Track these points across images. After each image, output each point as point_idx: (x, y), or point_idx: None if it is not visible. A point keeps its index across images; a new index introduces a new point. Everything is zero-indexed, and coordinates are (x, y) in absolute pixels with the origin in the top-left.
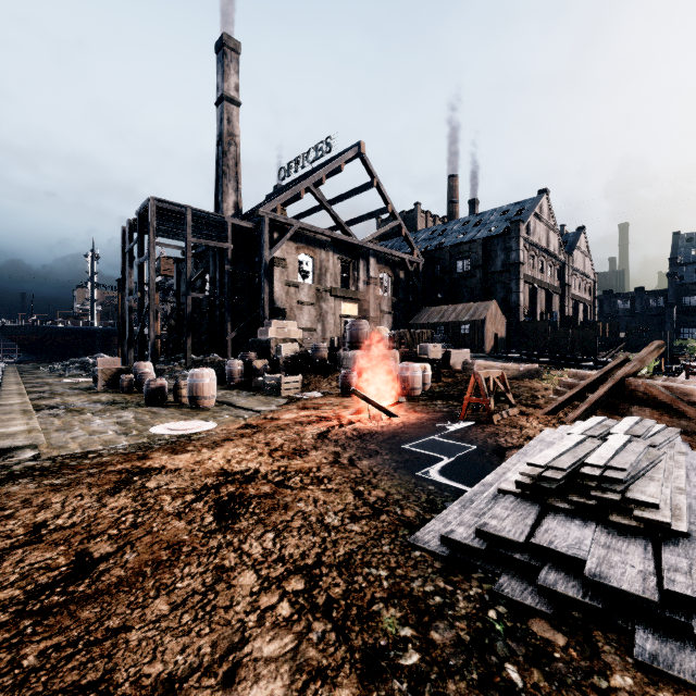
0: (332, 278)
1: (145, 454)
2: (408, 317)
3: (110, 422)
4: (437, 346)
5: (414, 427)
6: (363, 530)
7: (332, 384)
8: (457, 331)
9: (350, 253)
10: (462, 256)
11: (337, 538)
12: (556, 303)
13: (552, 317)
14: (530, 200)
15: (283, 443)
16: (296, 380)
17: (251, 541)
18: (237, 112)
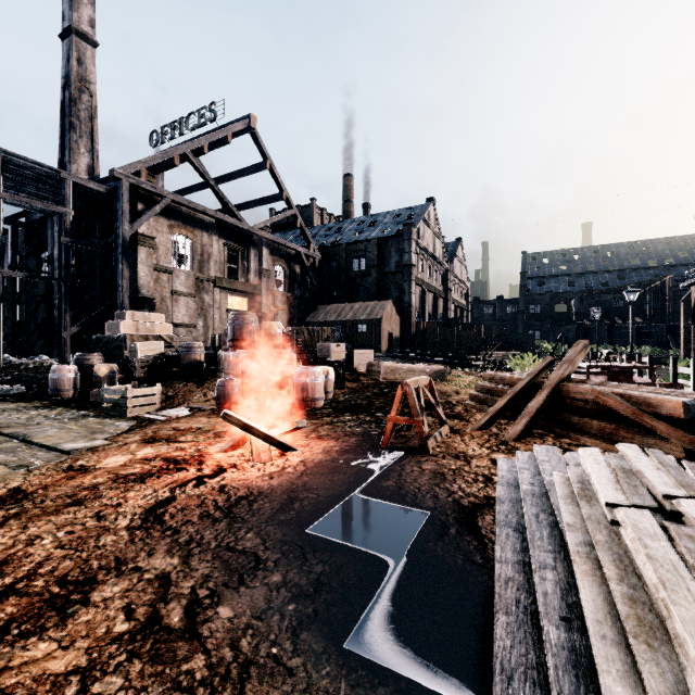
0: (216, 267)
1: None
2: (304, 314)
3: None
4: (341, 345)
5: (322, 473)
6: None
7: (207, 395)
8: (354, 330)
9: (239, 240)
10: (359, 254)
11: None
12: (440, 306)
13: (438, 318)
14: (419, 207)
15: (46, 556)
16: (152, 392)
17: None
18: (92, 53)
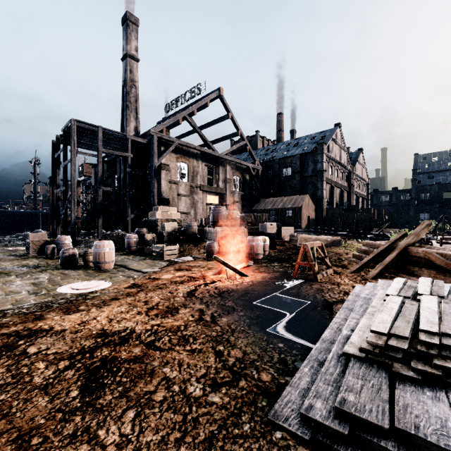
0: (201, 179)
1: (41, 314)
2: (251, 205)
3: (27, 283)
4: (273, 224)
5: (261, 285)
6: (224, 401)
7: (200, 251)
8: (283, 214)
9: (213, 162)
10: (286, 165)
11: (198, 415)
12: (345, 197)
13: (343, 205)
14: (329, 130)
15: (159, 301)
16: (174, 248)
17: (110, 423)
18: (136, 65)
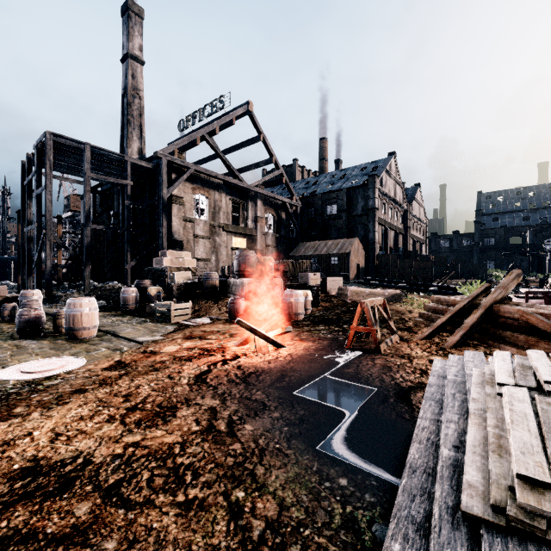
0: (224, 216)
1: None
2: (288, 250)
3: None
4: (317, 274)
5: (303, 362)
6: None
7: (221, 309)
8: (328, 262)
9: (240, 196)
10: (331, 201)
11: None
12: (400, 241)
13: (399, 251)
14: (382, 160)
15: (148, 394)
16: (186, 306)
17: None
18: (141, 69)
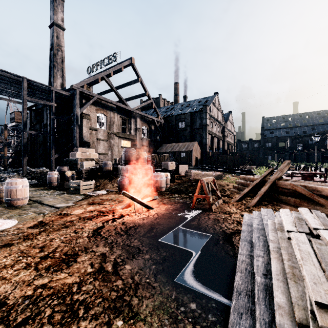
0: (116, 127)
1: None
2: (156, 148)
3: None
4: (173, 163)
5: (165, 218)
6: None
7: (114, 185)
8: (179, 155)
9: (126, 115)
10: (181, 120)
11: None
12: (221, 144)
13: (220, 150)
14: (210, 97)
15: (58, 245)
16: (90, 183)
17: None
18: (63, 33)
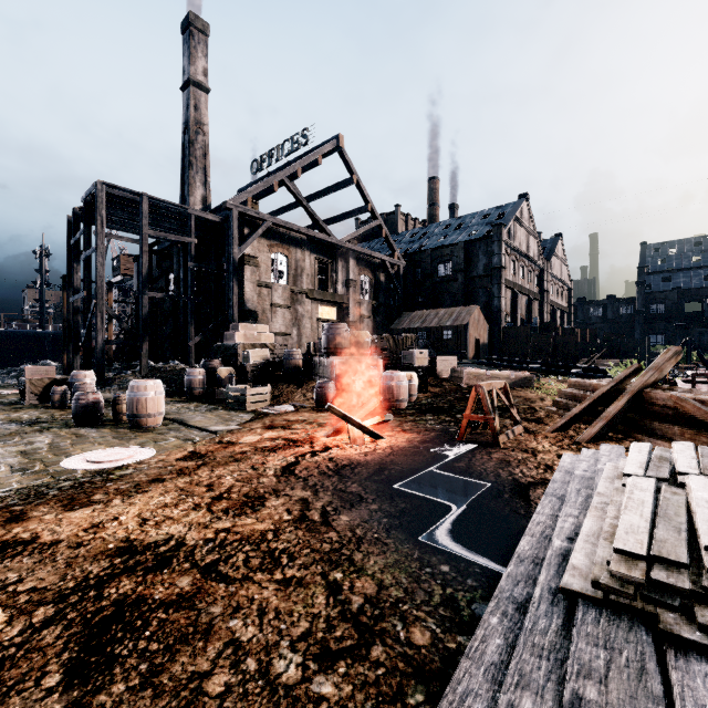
0: (308, 280)
1: (23, 509)
2: (388, 321)
3: (12, 451)
4: (424, 352)
5: (406, 454)
6: (341, 694)
7: (306, 395)
8: (439, 336)
9: (328, 254)
10: (444, 259)
11: None
12: (535, 309)
13: (533, 322)
14: (510, 204)
15: (232, 484)
16: (264, 391)
17: None
18: (205, 99)
